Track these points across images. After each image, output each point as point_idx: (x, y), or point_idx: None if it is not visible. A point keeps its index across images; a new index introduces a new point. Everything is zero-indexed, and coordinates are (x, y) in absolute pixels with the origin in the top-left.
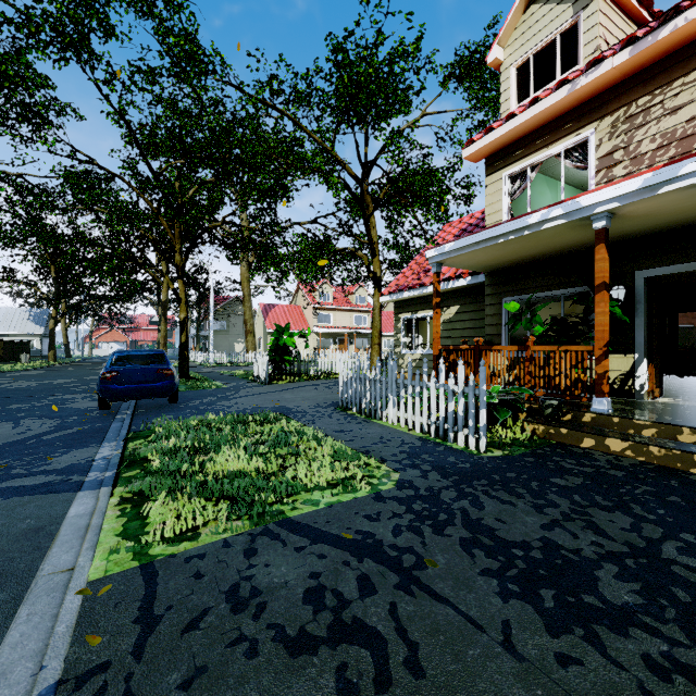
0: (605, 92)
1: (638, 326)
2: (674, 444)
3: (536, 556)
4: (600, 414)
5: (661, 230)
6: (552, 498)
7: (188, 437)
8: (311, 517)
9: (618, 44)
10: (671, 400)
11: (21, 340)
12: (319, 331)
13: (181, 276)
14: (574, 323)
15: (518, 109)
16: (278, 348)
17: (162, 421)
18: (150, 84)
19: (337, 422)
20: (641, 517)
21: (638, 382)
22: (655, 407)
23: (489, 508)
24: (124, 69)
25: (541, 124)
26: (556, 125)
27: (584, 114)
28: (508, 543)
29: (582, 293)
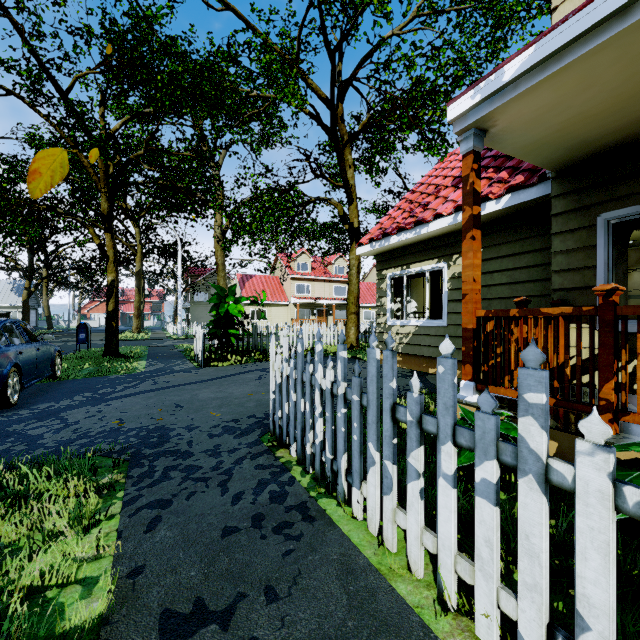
0: None
1: None
2: None
3: None
4: None
5: None
6: None
7: None
8: None
9: None
10: None
11: None
12: (296, 301)
13: (107, 228)
14: None
15: None
16: (220, 318)
17: None
18: None
19: (223, 520)
20: None
21: None
22: None
23: None
24: None
25: None
26: None
27: None
28: None
29: None
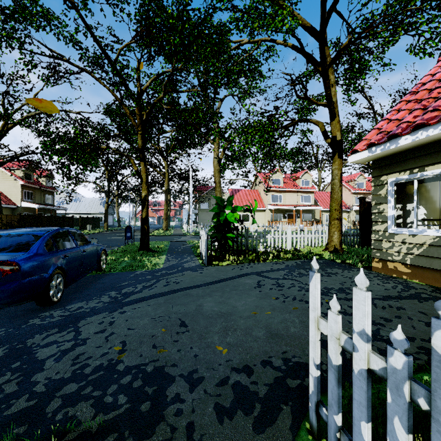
0: None
1: None
2: None
3: None
4: None
5: None
6: None
7: None
8: None
9: None
10: None
11: (93, 217)
12: (272, 208)
13: (142, 159)
14: None
15: None
16: (220, 224)
17: None
18: None
19: None
20: None
21: None
22: None
23: None
24: None
25: None
26: None
27: None
28: None
29: None
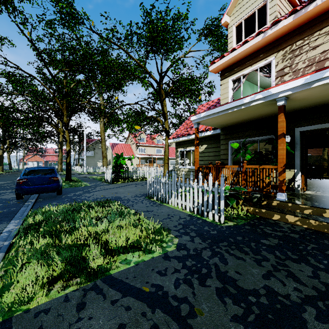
0: (280, 39)
1: (297, 155)
2: (322, 218)
3: (264, 302)
4: (282, 202)
5: (309, 107)
6: (264, 254)
7: (60, 217)
8: (124, 273)
9: (286, 14)
10: (312, 192)
11: None
12: (139, 156)
13: (67, 128)
14: (266, 154)
15: (237, 46)
16: (117, 165)
17: (49, 206)
18: (49, 28)
19: (145, 205)
20: (316, 266)
21: (297, 183)
22: (306, 196)
23: (231, 263)
24: (31, 16)
25: (248, 54)
26: (255, 55)
27: (269, 49)
28: (245, 291)
29: (270, 138)
